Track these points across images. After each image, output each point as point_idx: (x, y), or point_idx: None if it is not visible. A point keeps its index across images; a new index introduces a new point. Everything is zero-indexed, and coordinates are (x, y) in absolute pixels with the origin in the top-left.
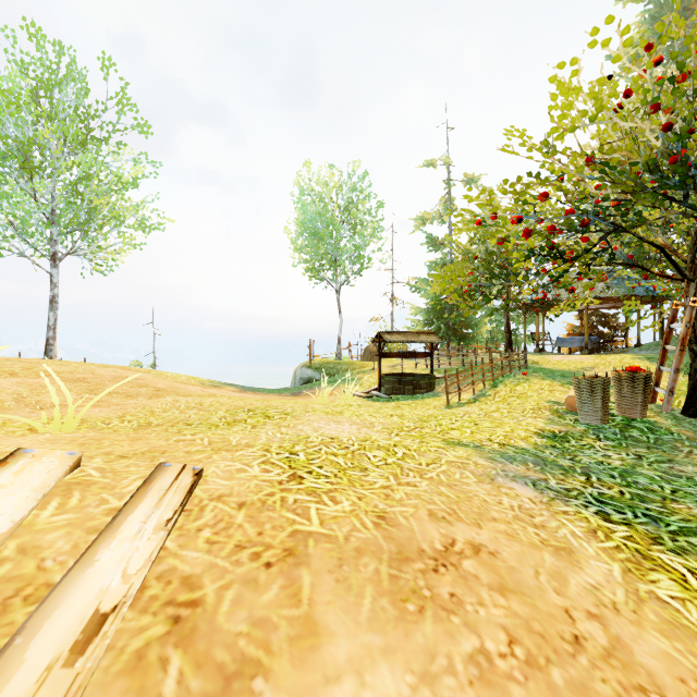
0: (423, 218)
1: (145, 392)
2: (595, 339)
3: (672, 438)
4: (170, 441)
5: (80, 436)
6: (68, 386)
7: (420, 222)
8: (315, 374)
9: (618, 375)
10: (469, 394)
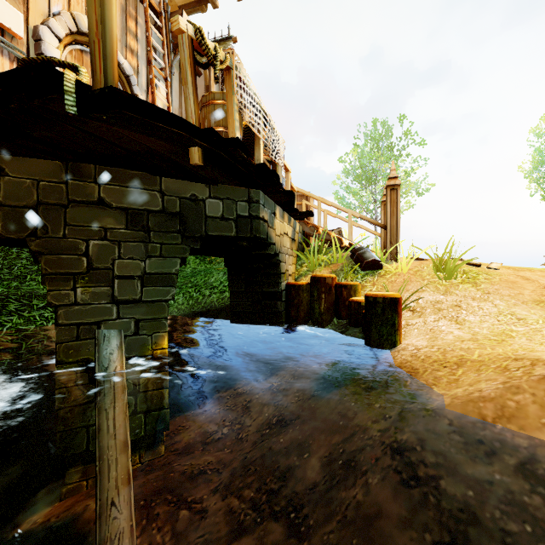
0: None
1: None
2: None
3: None
4: None
5: None
6: None
7: None
8: None
9: None
10: None
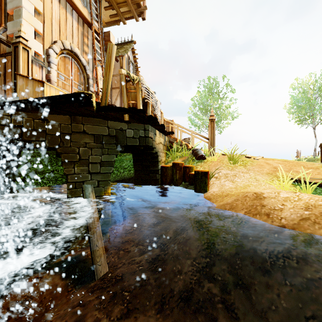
0: None
1: None
2: None
3: None
4: None
5: None
6: None
7: None
8: None
9: None
10: None
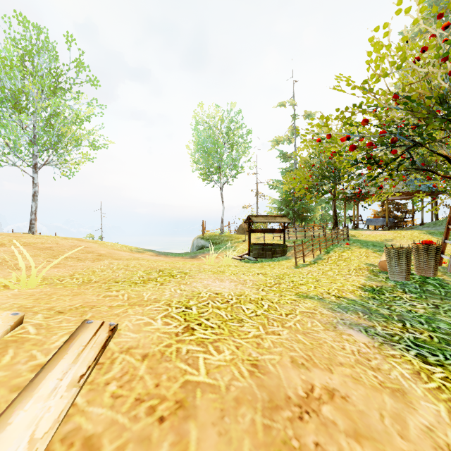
0: (277, 140)
1: (91, 257)
2: (392, 220)
3: None
4: (100, 297)
5: (38, 291)
6: (38, 252)
7: (275, 143)
8: (206, 243)
9: (416, 246)
10: (310, 258)
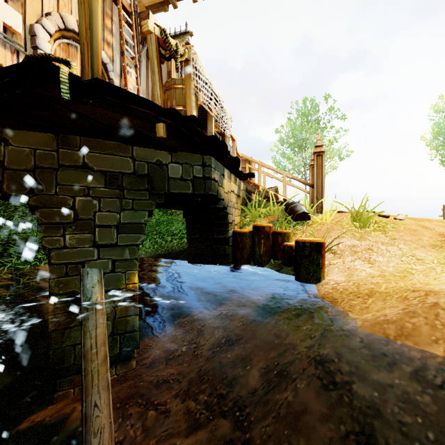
0: None
1: None
2: None
3: None
4: None
5: None
6: None
7: None
8: None
9: None
10: None
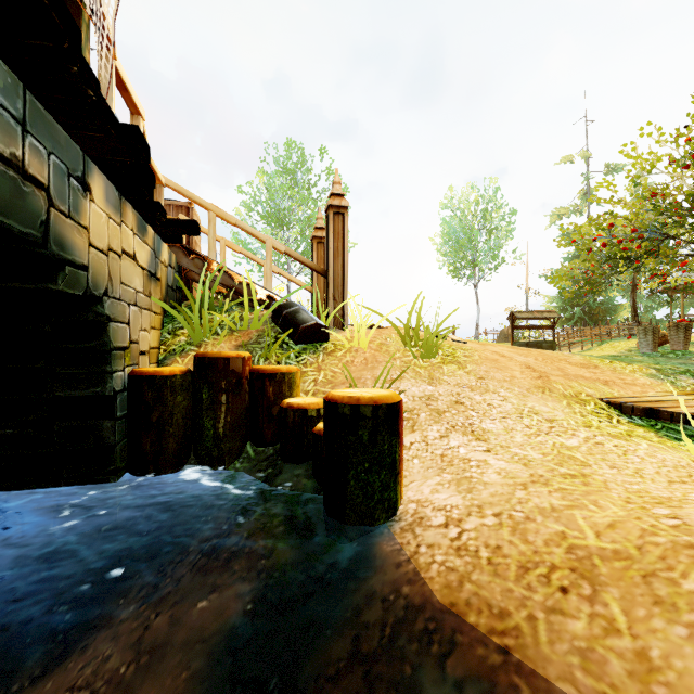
0: (558, 213)
1: None
2: None
3: (693, 356)
4: None
5: None
6: None
7: (556, 217)
8: None
9: (668, 325)
10: (579, 350)
